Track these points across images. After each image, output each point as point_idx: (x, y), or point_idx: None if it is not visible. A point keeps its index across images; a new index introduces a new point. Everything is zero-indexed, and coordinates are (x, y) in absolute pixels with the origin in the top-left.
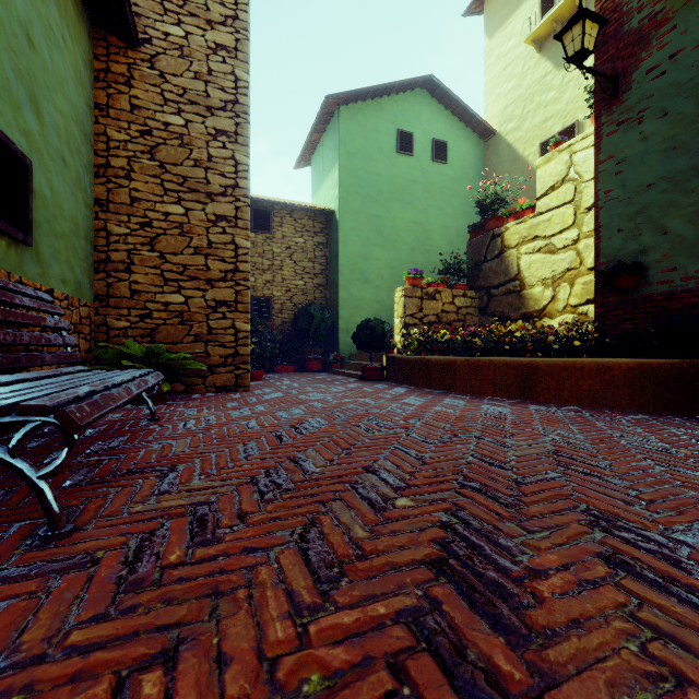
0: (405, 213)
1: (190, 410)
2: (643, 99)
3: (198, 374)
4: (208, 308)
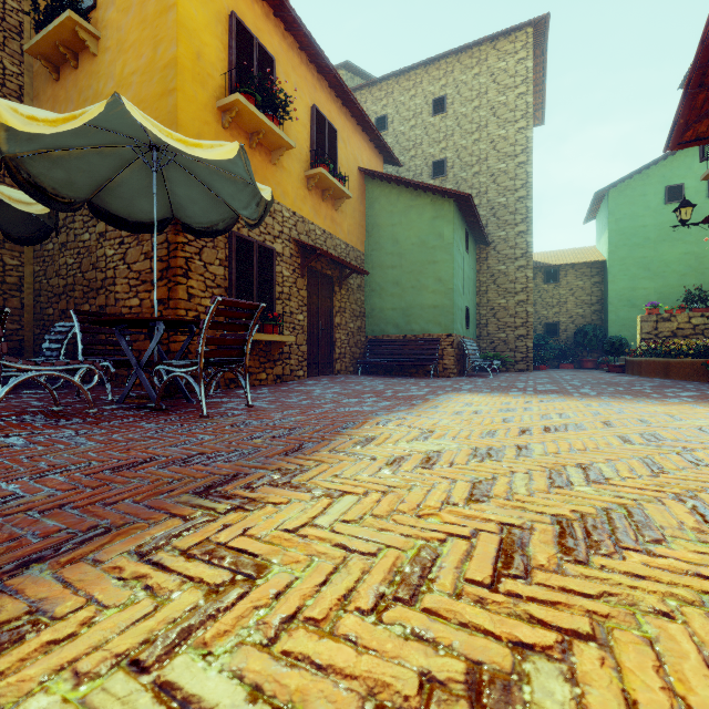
0: (674, 248)
1: (508, 374)
2: None
3: (511, 364)
4: (515, 338)
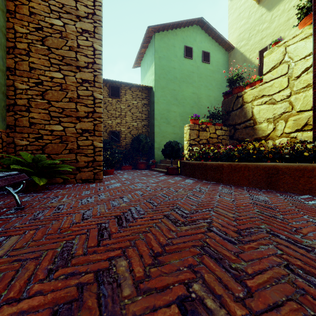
0: (188, 88)
1: (55, 198)
2: None
3: (71, 172)
4: (77, 133)
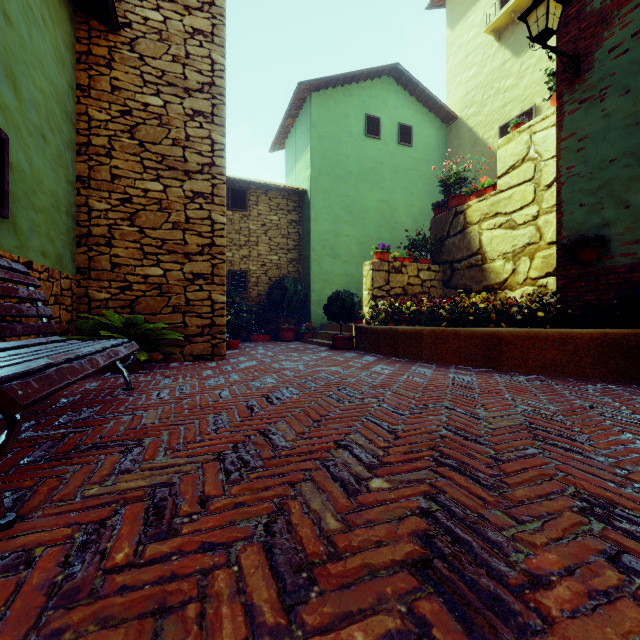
0: (373, 192)
1: (166, 378)
2: (606, 78)
3: (176, 343)
4: (185, 280)
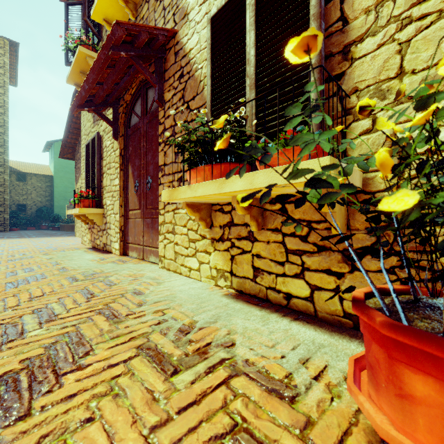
0: None
1: None
2: None
3: None
4: None
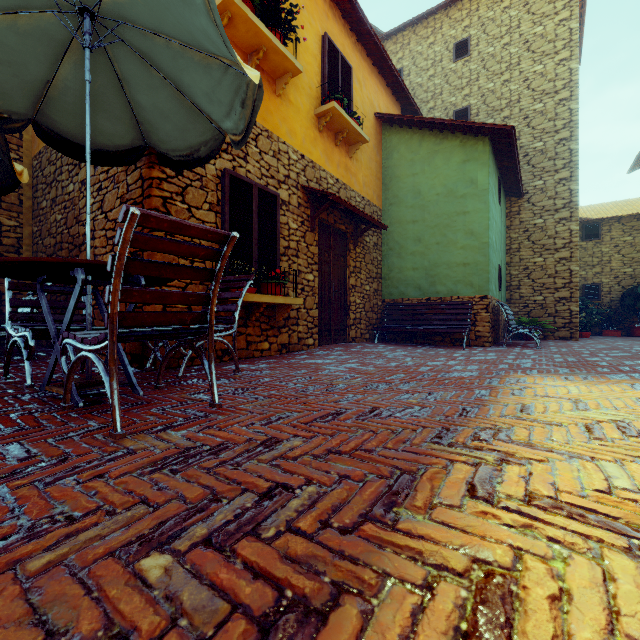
0: None
1: (550, 342)
2: None
3: (550, 331)
4: (555, 301)
